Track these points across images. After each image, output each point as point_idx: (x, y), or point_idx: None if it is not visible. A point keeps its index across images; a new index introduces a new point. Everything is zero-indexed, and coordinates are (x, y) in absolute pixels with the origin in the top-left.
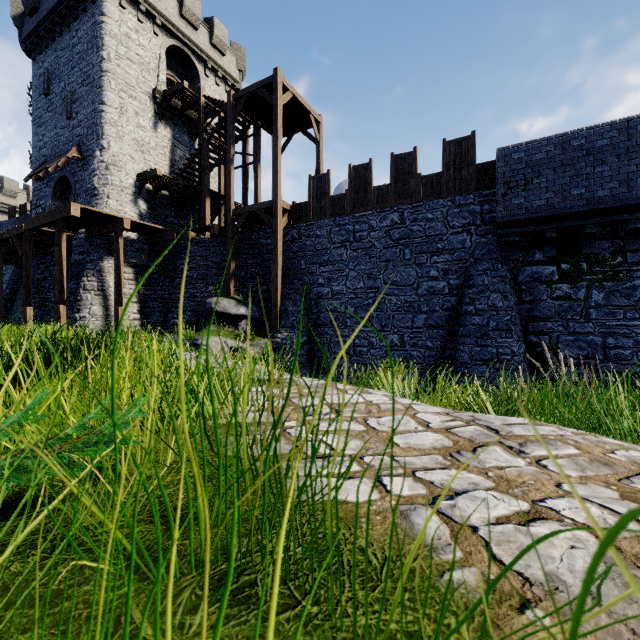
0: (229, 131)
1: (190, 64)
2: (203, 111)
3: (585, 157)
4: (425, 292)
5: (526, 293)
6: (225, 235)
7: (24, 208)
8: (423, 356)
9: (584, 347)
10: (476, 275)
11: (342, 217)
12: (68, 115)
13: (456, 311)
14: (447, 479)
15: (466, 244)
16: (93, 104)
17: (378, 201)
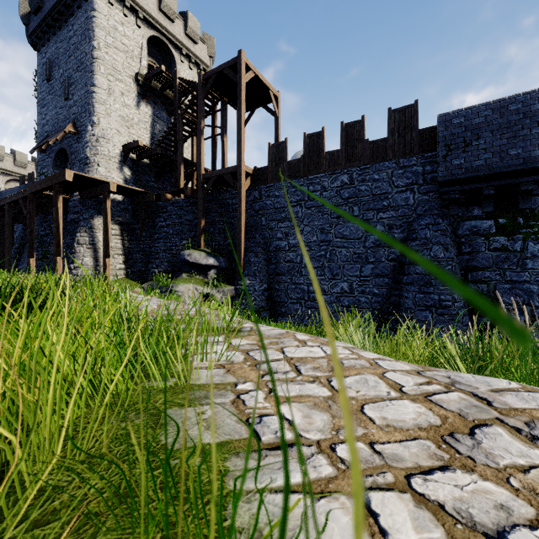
0: (200, 106)
1: (168, 52)
2: (178, 91)
3: (522, 120)
4: (372, 245)
5: (465, 245)
6: (196, 196)
7: (32, 176)
8: (370, 302)
9: (520, 294)
10: (419, 229)
11: (298, 179)
12: (65, 96)
13: (400, 261)
14: (460, 497)
15: (409, 201)
16: (86, 86)
17: (330, 164)
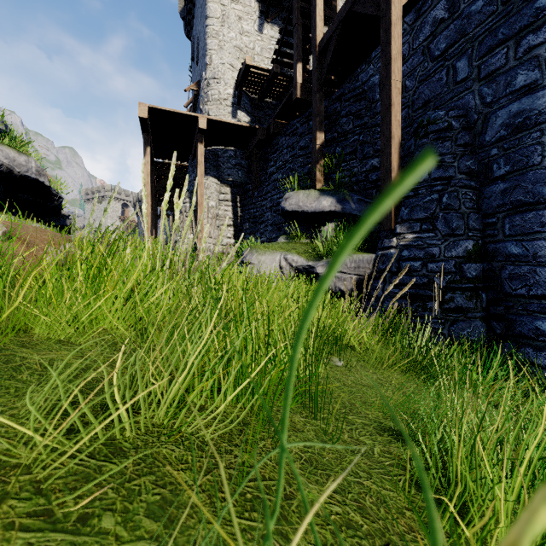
0: None
1: None
2: None
3: None
4: None
5: None
6: None
7: None
8: None
9: None
10: None
11: None
12: (196, 60)
13: None
14: None
15: None
16: (203, 28)
17: None
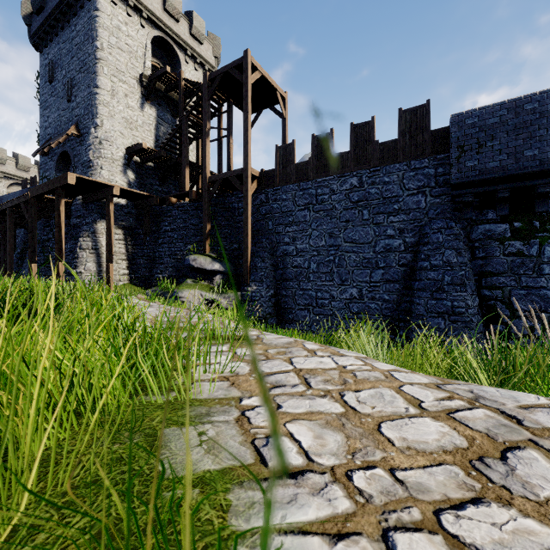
0: (205, 108)
1: (172, 52)
2: (183, 92)
3: (538, 120)
4: (382, 249)
5: (479, 250)
6: (202, 200)
7: (34, 180)
8: (380, 308)
9: (537, 301)
10: (431, 233)
11: (305, 182)
12: (68, 98)
13: (411, 267)
14: (500, 539)
15: (421, 205)
16: (89, 88)
17: (338, 167)
